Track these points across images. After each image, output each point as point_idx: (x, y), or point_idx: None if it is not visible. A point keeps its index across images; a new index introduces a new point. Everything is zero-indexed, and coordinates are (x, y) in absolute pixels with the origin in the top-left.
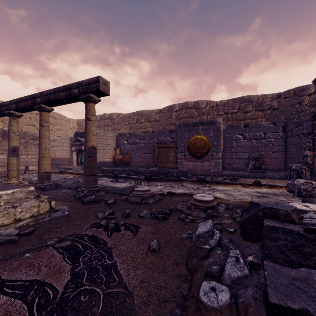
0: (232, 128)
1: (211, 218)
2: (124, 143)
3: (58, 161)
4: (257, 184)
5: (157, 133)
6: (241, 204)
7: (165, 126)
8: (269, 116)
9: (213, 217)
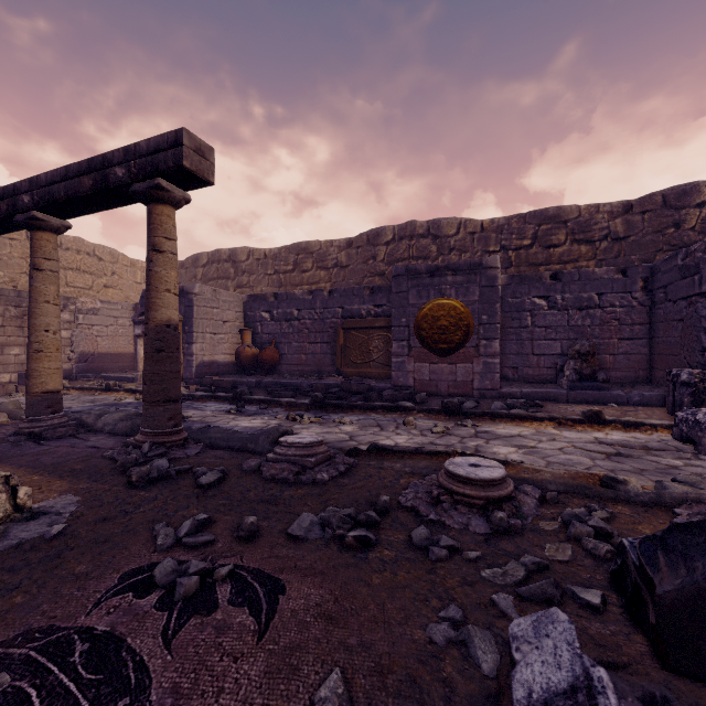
0: (523, 281)
1: (507, 538)
2: (262, 318)
3: (104, 360)
4: (595, 419)
5: (342, 293)
6: (577, 484)
7: (361, 278)
8: (606, 256)
9: (512, 536)
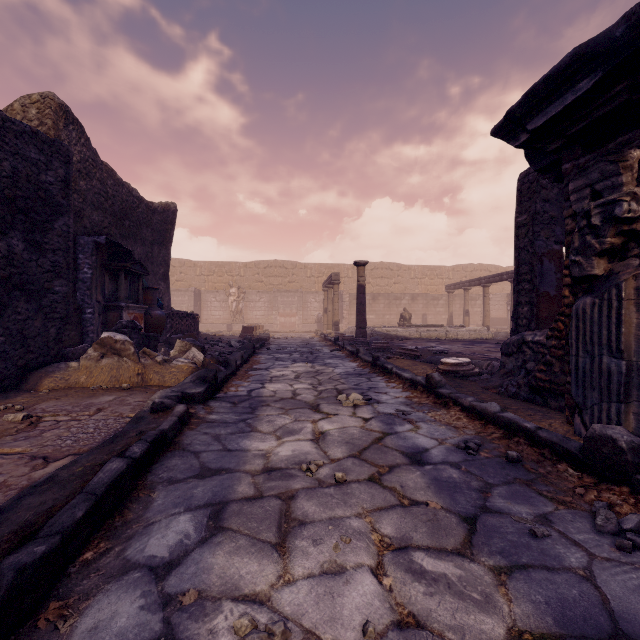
0: None
1: None
2: None
3: (493, 321)
4: None
5: None
6: None
7: None
8: None
9: None
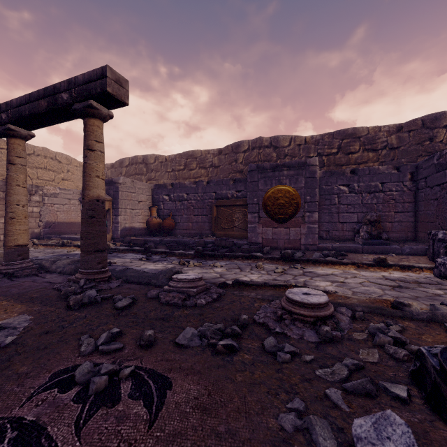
0: (332, 175)
1: (331, 345)
2: (164, 199)
3: (62, 227)
4: (382, 264)
5: (215, 183)
6: (376, 306)
7: (228, 174)
8: (385, 159)
9: (335, 343)
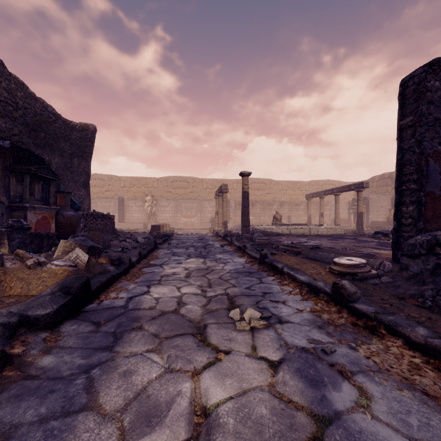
0: None
1: None
2: None
3: None
4: None
5: None
6: None
7: None
8: None
9: None
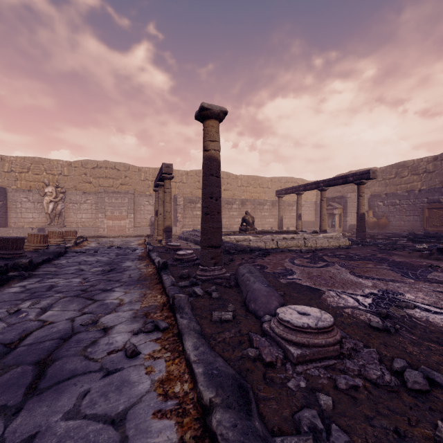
0: None
1: None
2: (378, 205)
3: (305, 224)
4: None
5: (426, 191)
6: None
7: None
8: None
9: None
